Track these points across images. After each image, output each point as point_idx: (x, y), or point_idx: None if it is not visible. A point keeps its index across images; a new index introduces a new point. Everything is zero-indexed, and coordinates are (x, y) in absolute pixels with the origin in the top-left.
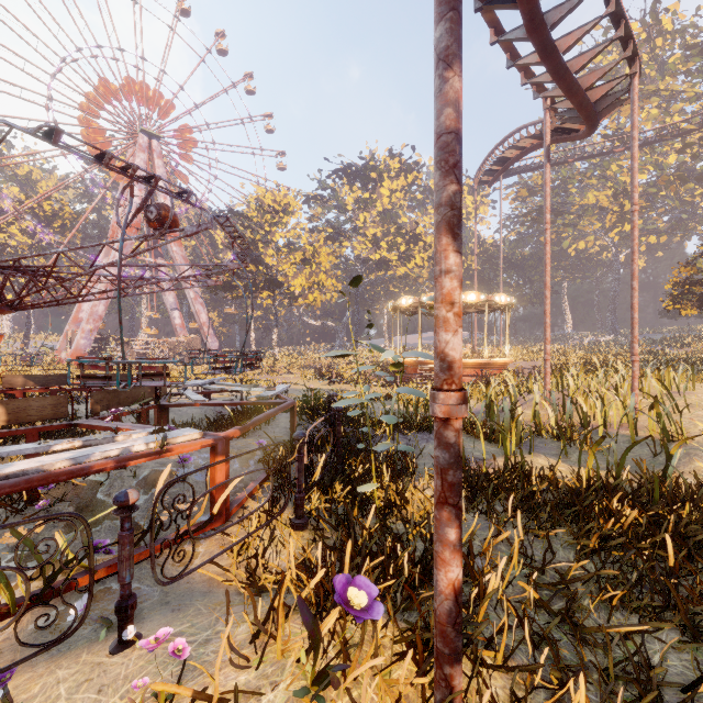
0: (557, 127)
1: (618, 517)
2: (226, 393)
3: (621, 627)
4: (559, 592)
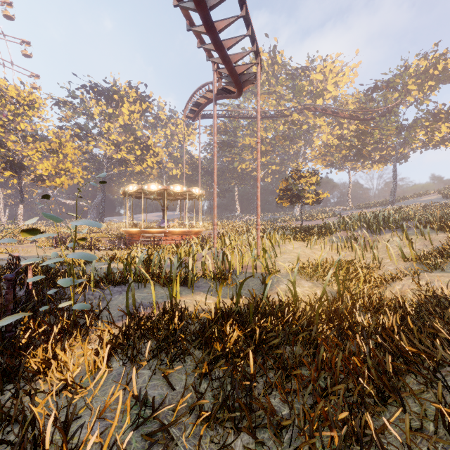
0: (223, 87)
1: (226, 341)
2: None
3: None
4: (152, 446)
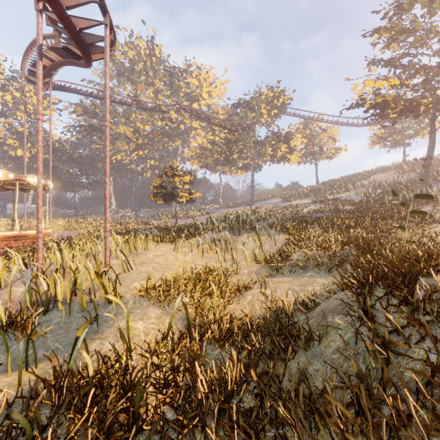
0: (65, 46)
1: None
2: None
3: None
4: None
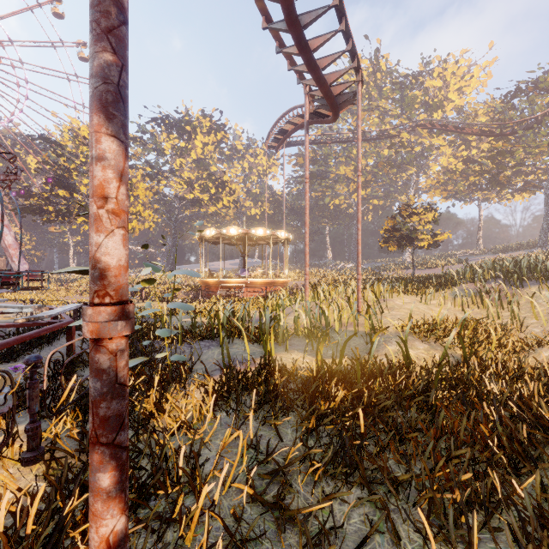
0: (315, 111)
1: (332, 398)
2: (19, 315)
3: (313, 507)
4: (272, 482)
